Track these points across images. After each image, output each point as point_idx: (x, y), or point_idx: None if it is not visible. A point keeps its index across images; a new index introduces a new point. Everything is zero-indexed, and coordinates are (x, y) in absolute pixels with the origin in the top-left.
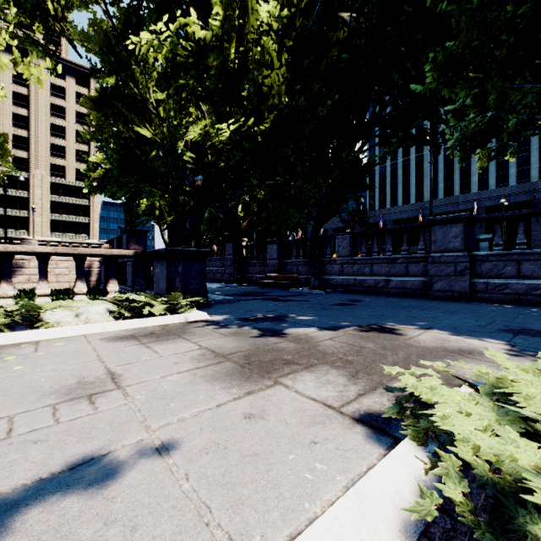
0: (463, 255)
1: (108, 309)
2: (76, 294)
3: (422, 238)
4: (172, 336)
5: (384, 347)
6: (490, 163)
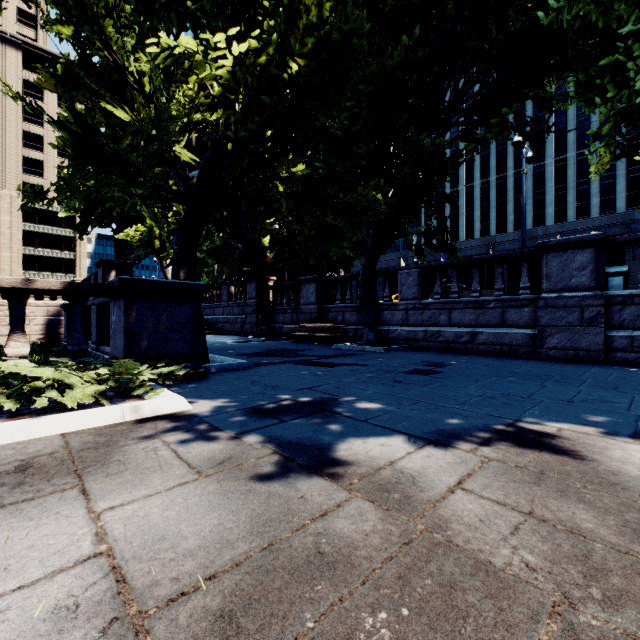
0: (594, 296)
1: None
2: None
3: (525, 272)
4: (60, 478)
5: (632, 527)
6: (569, 191)
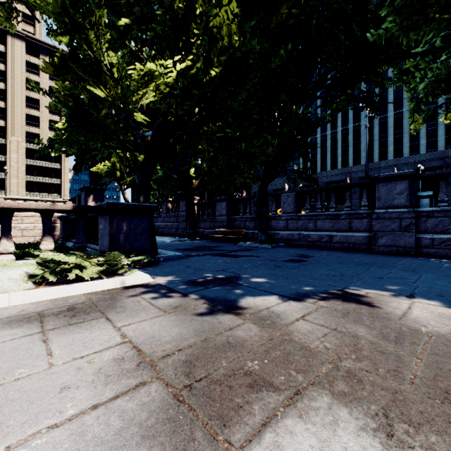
0: (408, 211)
1: (28, 273)
2: (0, 254)
3: (365, 195)
4: (93, 313)
5: (383, 335)
6: (404, 135)
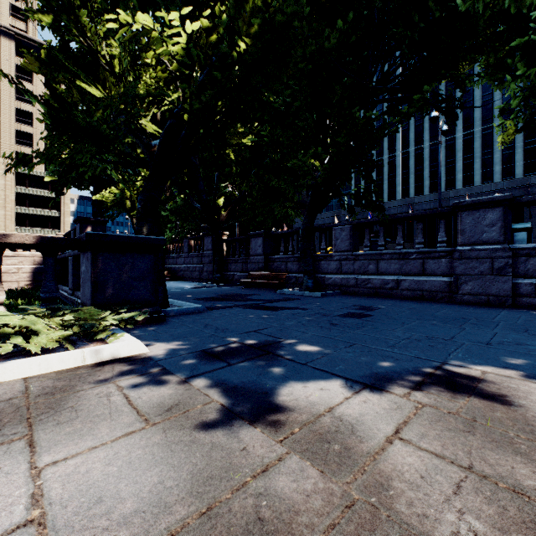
0: (503, 248)
1: None
2: None
3: (442, 228)
4: (11, 427)
5: None
6: (475, 160)
